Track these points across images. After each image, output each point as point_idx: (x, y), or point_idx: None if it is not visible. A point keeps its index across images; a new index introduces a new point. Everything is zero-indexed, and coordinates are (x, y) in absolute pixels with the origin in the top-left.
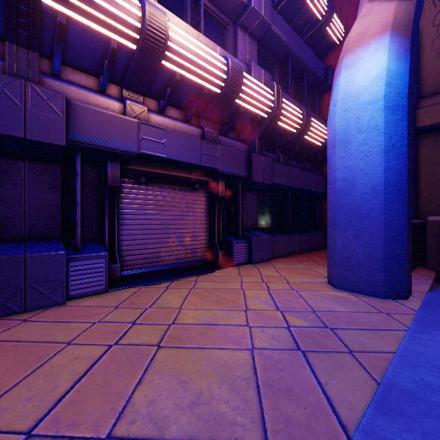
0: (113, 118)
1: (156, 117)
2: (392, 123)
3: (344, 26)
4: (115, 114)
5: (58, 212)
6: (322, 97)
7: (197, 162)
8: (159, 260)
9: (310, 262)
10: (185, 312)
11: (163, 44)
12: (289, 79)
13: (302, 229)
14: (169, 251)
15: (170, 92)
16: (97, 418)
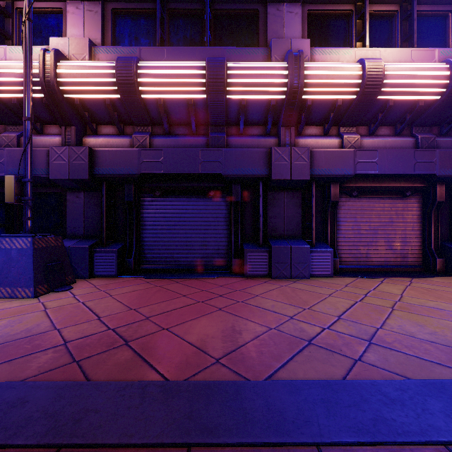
0: (336, 153)
1: (367, 141)
2: None
3: None
4: (338, 149)
5: (300, 221)
6: None
7: (410, 172)
8: (368, 260)
9: None
10: (408, 298)
11: (379, 85)
12: None
13: None
14: (377, 253)
15: (381, 117)
16: (369, 322)
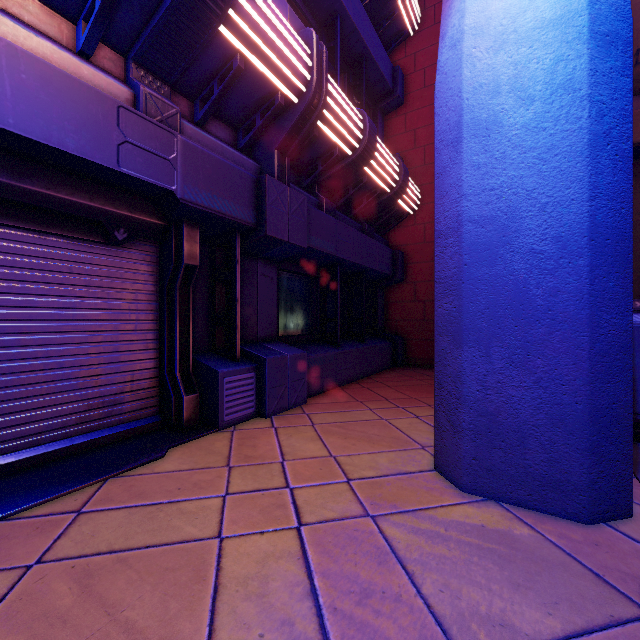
0: None
1: None
2: (606, 77)
3: (420, 7)
4: None
5: None
6: (386, 119)
7: (106, 161)
8: None
9: (379, 402)
10: None
11: None
12: (338, 60)
13: (358, 337)
14: (19, 411)
15: None
16: None
